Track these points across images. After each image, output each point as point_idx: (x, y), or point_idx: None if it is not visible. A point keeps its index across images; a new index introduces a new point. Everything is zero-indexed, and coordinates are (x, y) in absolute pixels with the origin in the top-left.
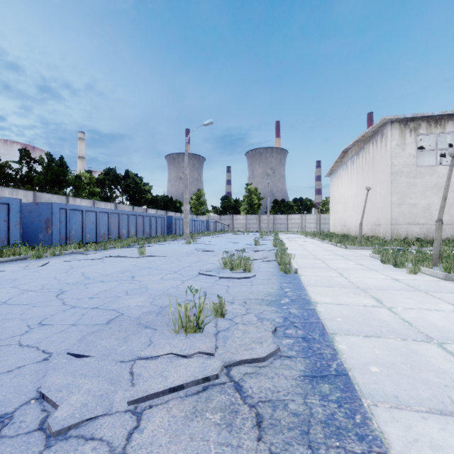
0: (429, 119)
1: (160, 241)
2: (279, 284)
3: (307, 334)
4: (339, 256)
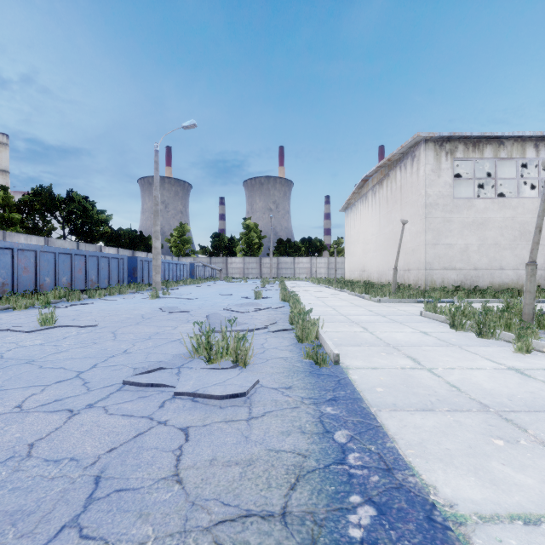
0: (467, 141)
1: (112, 294)
2: (316, 410)
3: None
4: (380, 316)
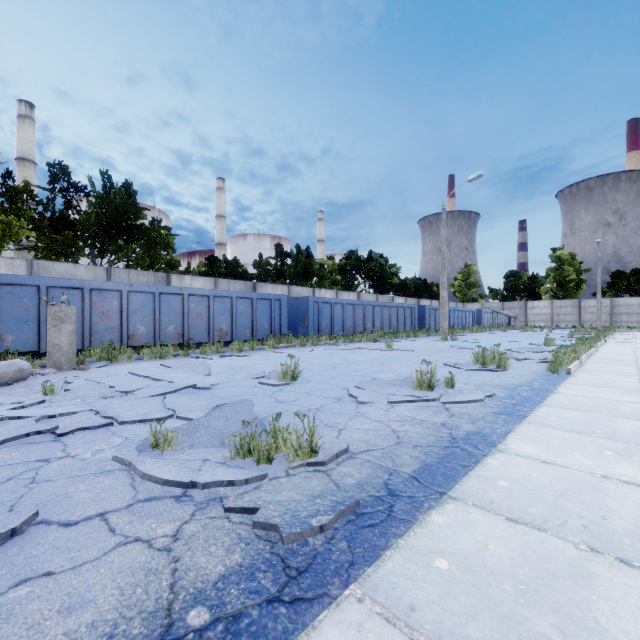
0: None
1: (409, 337)
2: (531, 380)
3: (519, 403)
4: None
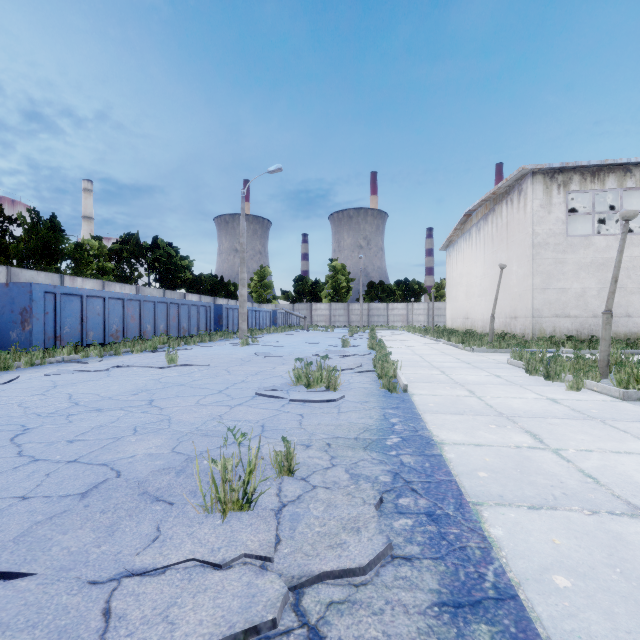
0: (584, 171)
1: (204, 341)
2: (382, 411)
3: (434, 506)
4: (464, 363)
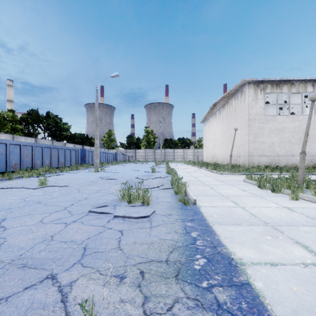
0: (272, 83)
1: (73, 170)
2: (183, 224)
3: None
4: (221, 181)
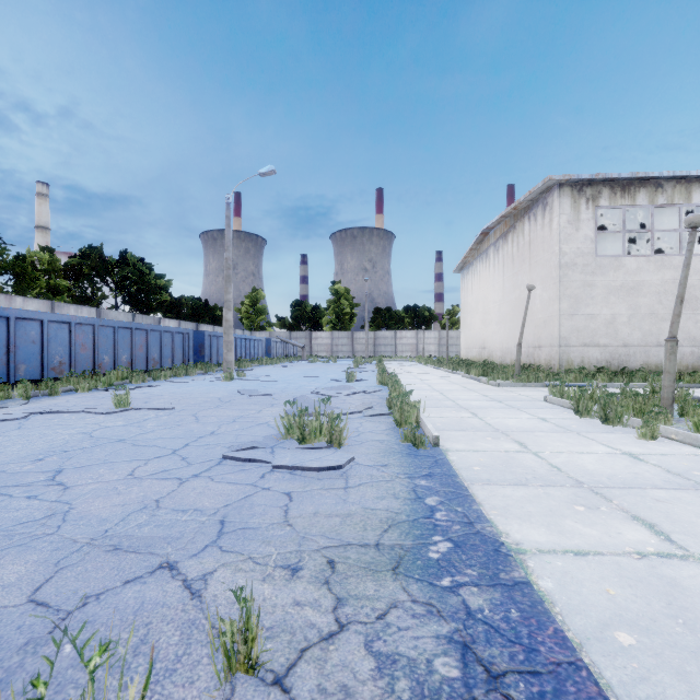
0: (613, 184)
1: (178, 376)
2: (410, 482)
3: None
4: (495, 401)
